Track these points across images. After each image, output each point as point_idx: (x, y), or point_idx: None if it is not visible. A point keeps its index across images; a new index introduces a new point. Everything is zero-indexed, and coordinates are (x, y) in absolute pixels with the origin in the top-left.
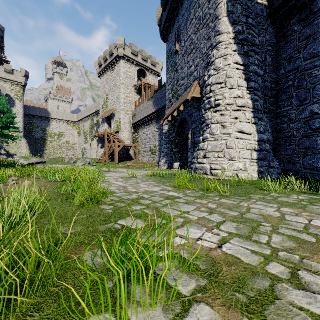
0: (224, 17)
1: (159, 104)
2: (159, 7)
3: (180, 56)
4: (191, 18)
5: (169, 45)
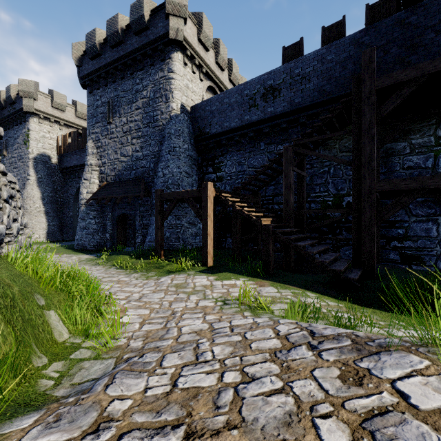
0: (32, 169)
1: None
2: None
3: (8, 161)
4: (16, 147)
5: None
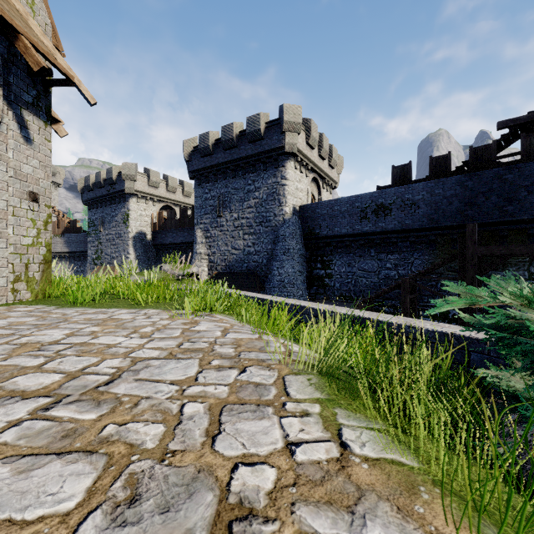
0: (131, 248)
1: (75, 247)
2: (81, 179)
3: (104, 237)
4: (113, 225)
5: (92, 215)
